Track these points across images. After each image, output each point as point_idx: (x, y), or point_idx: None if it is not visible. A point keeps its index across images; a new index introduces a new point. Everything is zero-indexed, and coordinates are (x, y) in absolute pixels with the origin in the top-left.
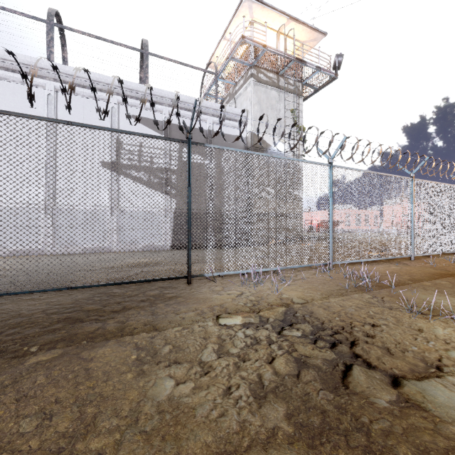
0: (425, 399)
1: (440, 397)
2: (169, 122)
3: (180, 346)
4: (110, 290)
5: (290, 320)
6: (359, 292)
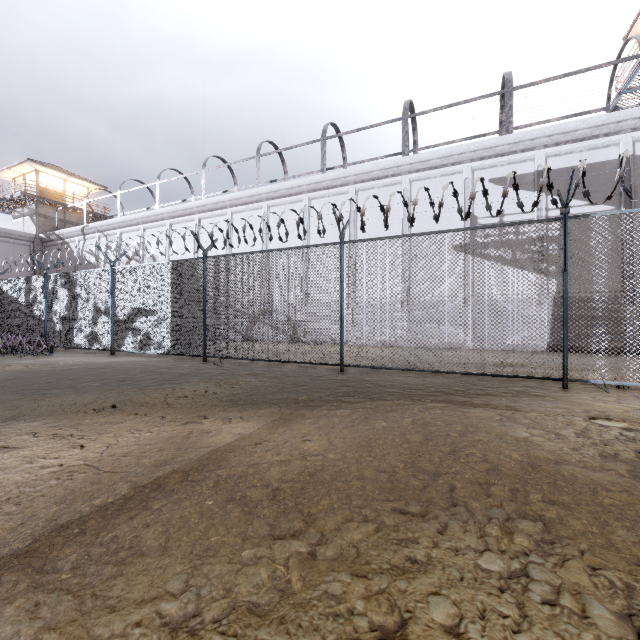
0: None
1: None
2: (536, 204)
3: (539, 422)
4: (471, 380)
5: None
6: None
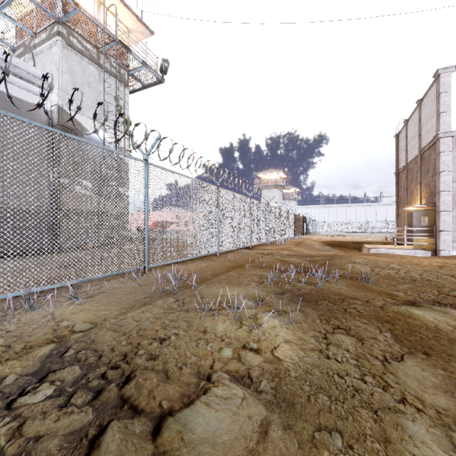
0: (182, 443)
1: (199, 429)
2: None
3: None
4: None
5: (49, 369)
6: (164, 297)
